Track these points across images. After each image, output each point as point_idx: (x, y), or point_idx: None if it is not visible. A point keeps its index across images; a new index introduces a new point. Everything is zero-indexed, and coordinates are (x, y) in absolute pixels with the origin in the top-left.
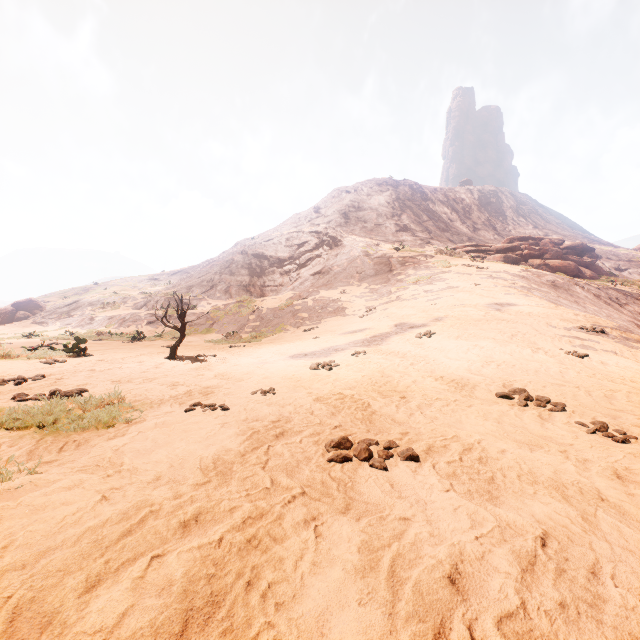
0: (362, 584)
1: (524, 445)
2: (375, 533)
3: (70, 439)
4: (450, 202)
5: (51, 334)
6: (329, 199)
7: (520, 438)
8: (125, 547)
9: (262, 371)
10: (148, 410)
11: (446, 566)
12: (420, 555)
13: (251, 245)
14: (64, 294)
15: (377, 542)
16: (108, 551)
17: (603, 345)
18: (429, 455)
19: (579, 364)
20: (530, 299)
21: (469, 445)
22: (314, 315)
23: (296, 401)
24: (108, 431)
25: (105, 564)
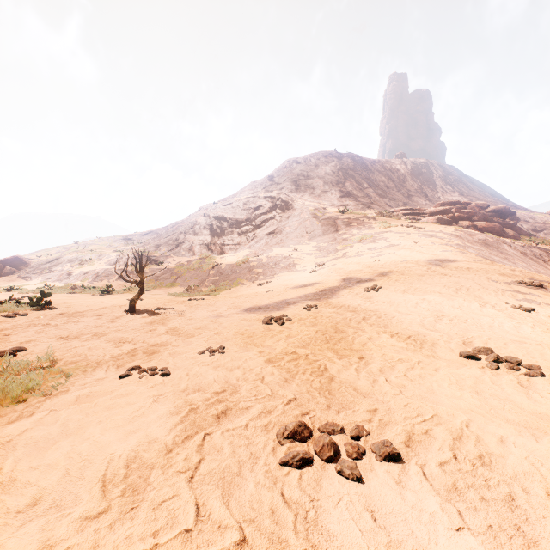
0: None
1: (522, 428)
2: None
3: None
4: (387, 172)
5: (31, 287)
6: (281, 169)
7: (513, 417)
8: None
9: (215, 325)
10: (79, 375)
11: None
12: None
13: (212, 208)
14: (48, 252)
15: None
16: None
17: (544, 299)
18: (411, 449)
19: (529, 318)
20: (467, 255)
21: (458, 432)
22: (268, 270)
23: (246, 363)
24: (15, 409)
25: None
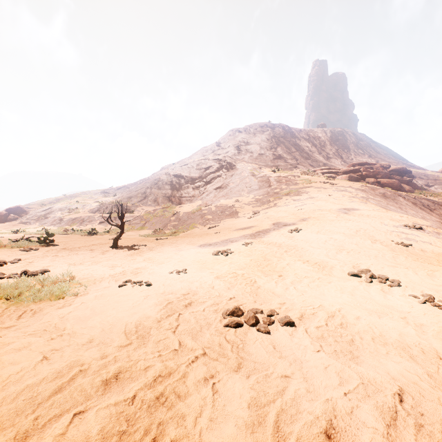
0: (252, 440)
1: (373, 313)
2: (262, 390)
3: (28, 308)
4: (311, 139)
5: (32, 230)
6: (227, 137)
7: (370, 307)
8: (54, 404)
9: (178, 256)
10: (91, 285)
11: (322, 422)
12: (299, 410)
13: (172, 168)
14: (42, 203)
15: (264, 398)
16: (39, 408)
17: (421, 238)
18: (302, 321)
19: (406, 251)
20: (368, 205)
21: (332, 313)
22: (216, 217)
23: (201, 278)
24: (59, 302)
25: (34, 421)
